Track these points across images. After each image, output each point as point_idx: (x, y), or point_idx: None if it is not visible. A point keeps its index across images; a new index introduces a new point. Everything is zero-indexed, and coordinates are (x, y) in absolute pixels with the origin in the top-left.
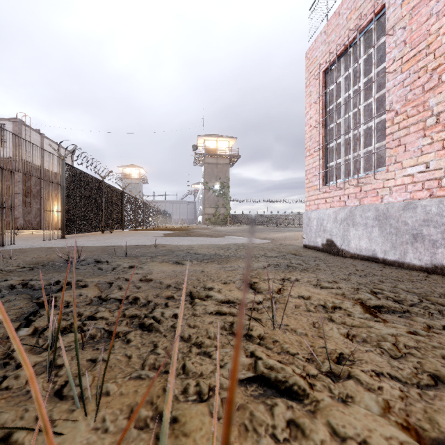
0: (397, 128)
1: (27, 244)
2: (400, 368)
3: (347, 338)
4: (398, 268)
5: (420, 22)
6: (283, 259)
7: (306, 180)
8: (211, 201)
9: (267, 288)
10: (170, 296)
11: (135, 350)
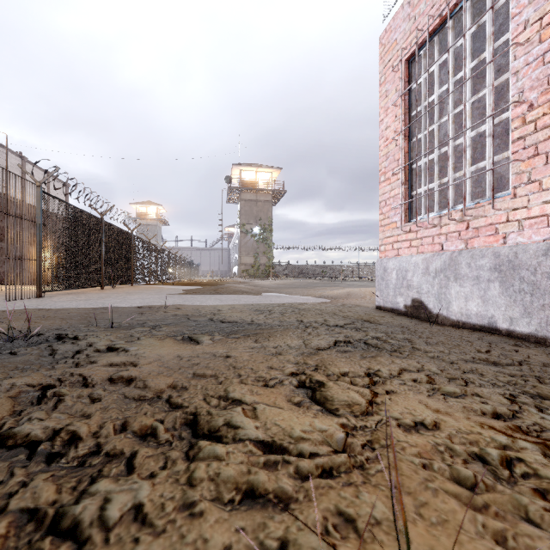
0: (532, 128)
1: None
2: None
3: None
4: (540, 347)
5: None
6: (354, 331)
7: (381, 215)
8: (248, 248)
9: (346, 401)
10: (149, 430)
11: None
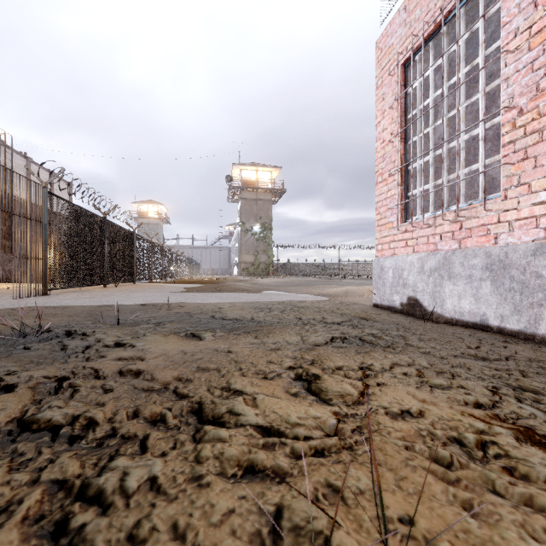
0: (521, 133)
1: None
2: None
3: None
4: (528, 344)
5: None
6: (351, 328)
7: (378, 215)
8: (249, 246)
9: (339, 392)
10: (159, 416)
11: None
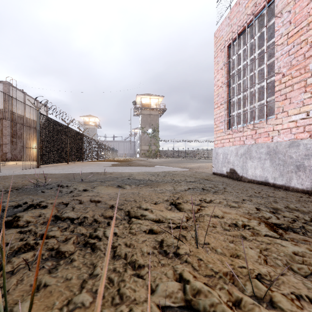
0: (284, 86)
1: (10, 172)
2: None
3: (260, 256)
4: (285, 191)
5: (302, 6)
6: (199, 184)
7: (215, 125)
8: (145, 141)
9: (189, 208)
10: (112, 216)
11: (76, 272)
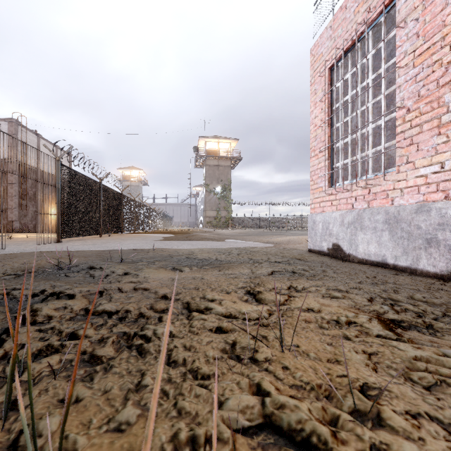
0: (409, 126)
1: (19, 248)
2: (439, 406)
3: (368, 362)
4: (410, 275)
5: (434, 13)
6: (288, 265)
7: (311, 182)
8: (212, 203)
9: (272, 299)
10: (165, 309)
11: (119, 381)
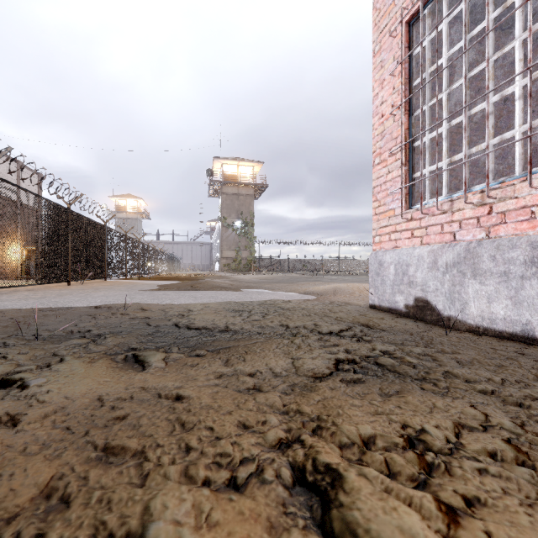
0: None
1: None
2: None
3: None
4: None
5: None
6: (356, 342)
7: (375, 202)
8: (230, 242)
9: None
10: None
11: None
